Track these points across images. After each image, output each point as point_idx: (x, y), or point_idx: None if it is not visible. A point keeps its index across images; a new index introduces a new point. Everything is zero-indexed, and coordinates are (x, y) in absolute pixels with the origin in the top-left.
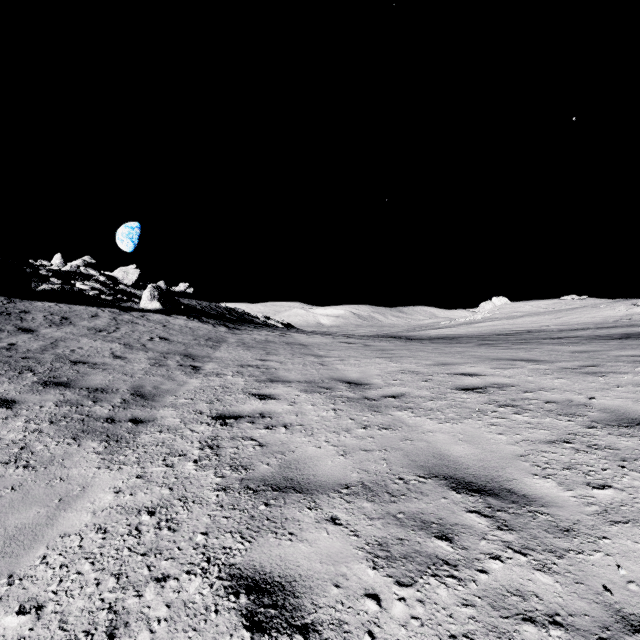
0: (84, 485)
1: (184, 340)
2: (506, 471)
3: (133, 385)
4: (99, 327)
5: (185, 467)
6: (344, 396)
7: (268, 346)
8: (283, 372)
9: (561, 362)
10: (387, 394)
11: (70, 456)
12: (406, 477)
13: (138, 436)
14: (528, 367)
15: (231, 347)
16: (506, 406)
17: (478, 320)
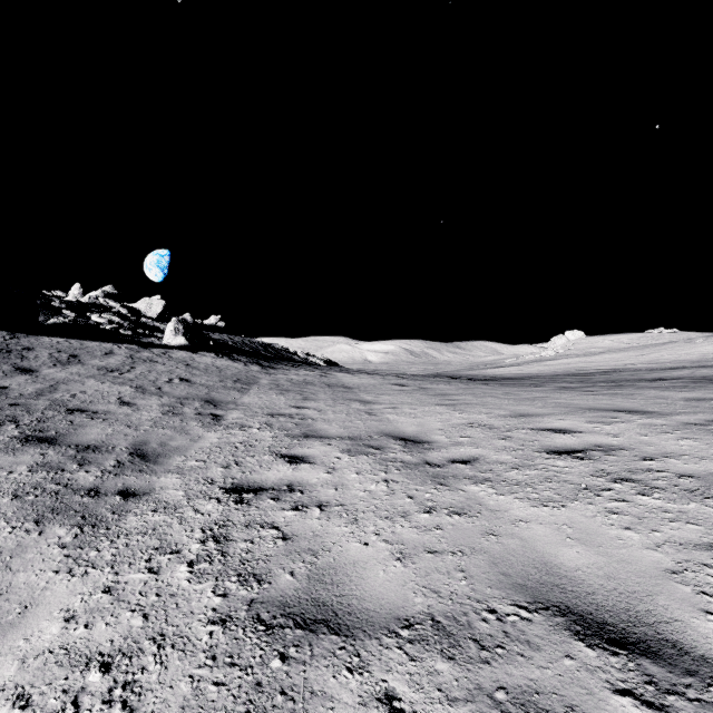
0: (27, 603)
1: (208, 382)
2: (657, 602)
3: (135, 441)
4: (111, 366)
5: (175, 574)
6: (398, 460)
7: (306, 389)
8: (322, 424)
9: (679, 415)
10: (455, 458)
11: (23, 551)
12: (499, 607)
13: (124, 518)
14: (637, 421)
15: (262, 390)
16: (623, 481)
17: (549, 357)
